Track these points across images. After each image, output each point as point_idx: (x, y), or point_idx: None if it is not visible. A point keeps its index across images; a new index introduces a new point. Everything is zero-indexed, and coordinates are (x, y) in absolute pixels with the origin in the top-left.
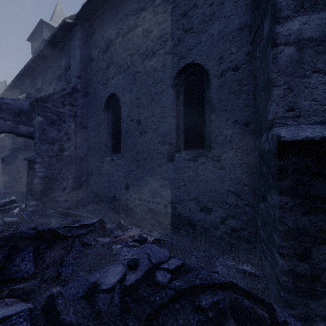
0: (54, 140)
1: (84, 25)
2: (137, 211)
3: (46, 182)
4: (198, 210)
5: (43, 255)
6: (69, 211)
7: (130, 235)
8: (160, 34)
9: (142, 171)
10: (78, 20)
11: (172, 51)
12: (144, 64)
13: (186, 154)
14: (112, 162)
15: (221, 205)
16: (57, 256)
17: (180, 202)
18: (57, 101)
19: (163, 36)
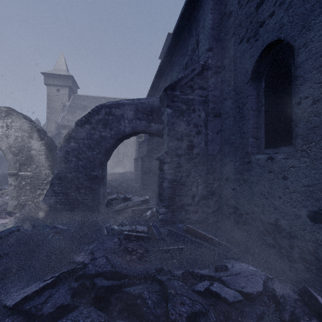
0: (183, 135)
1: None
2: None
3: (175, 186)
4: None
5: None
6: (202, 232)
7: None
8: None
9: None
10: None
11: None
12: None
13: None
14: (271, 163)
15: None
16: None
17: None
18: (185, 87)
19: None
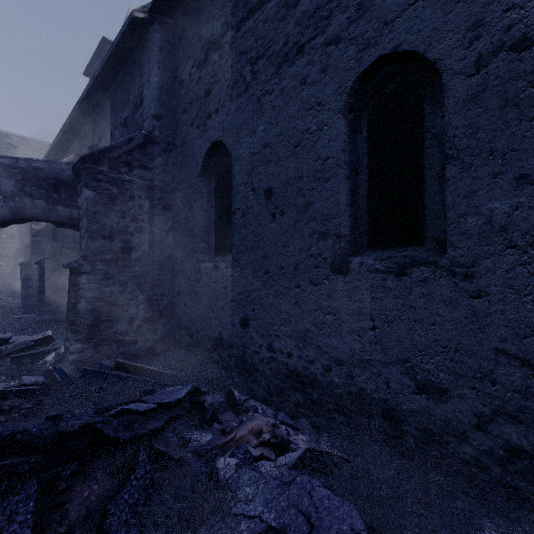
0: (114, 232)
1: (166, 23)
2: (266, 372)
3: (99, 308)
4: (411, 389)
5: (64, 498)
6: (138, 365)
7: (253, 427)
8: (314, 5)
9: (275, 293)
10: (155, 14)
11: (344, 35)
12: (280, 75)
13: (379, 259)
14: (217, 273)
15: (476, 385)
16: (96, 497)
17: (362, 365)
18: (118, 161)
19: (323, 7)
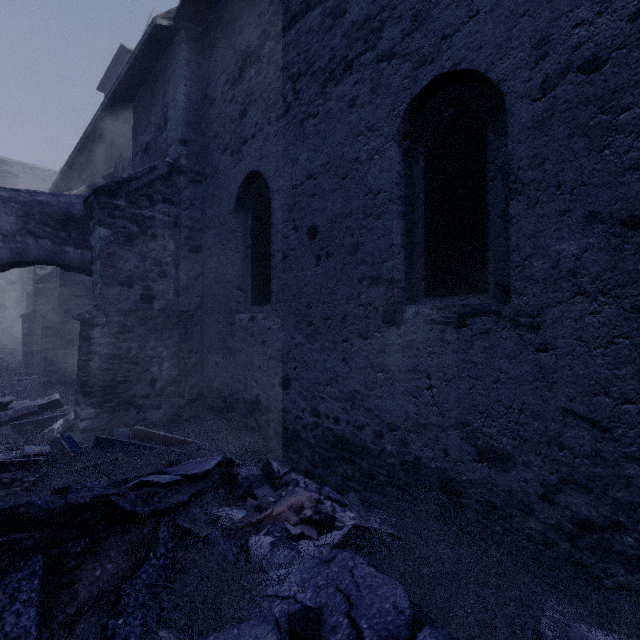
0: (133, 278)
1: (194, 31)
2: (309, 441)
3: (116, 366)
4: (472, 456)
5: (73, 577)
6: (160, 433)
7: (294, 502)
8: (364, 15)
9: (320, 348)
10: (181, 21)
11: (398, 51)
12: (325, 95)
13: (436, 308)
14: (253, 325)
15: (542, 450)
16: (109, 577)
17: (417, 430)
18: (138, 194)
19: (374, 18)
